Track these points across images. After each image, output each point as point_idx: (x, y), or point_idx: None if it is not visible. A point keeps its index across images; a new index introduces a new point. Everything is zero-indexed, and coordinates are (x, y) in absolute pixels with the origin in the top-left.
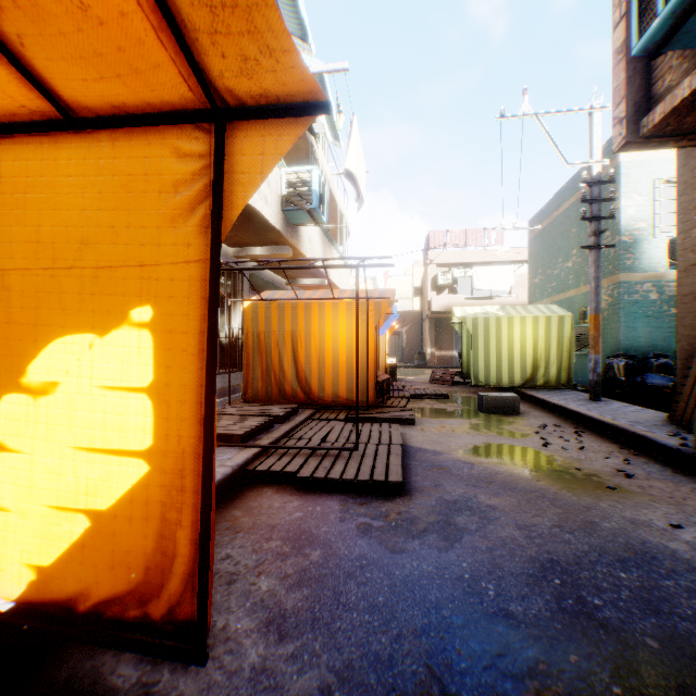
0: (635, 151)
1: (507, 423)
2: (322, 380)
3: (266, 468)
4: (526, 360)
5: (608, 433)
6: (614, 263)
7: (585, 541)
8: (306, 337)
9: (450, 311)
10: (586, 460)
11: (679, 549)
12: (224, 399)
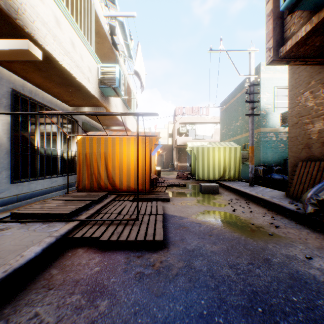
0: (276, 65)
1: (214, 199)
2: (121, 178)
3: (81, 235)
4: (221, 167)
5: (261, 203)
6: (258, 123)
7: (267, 273)
8: (112, 156)
9: (185, 144)
10: (255, 218)
11: (316, 274)
12: (66, 190)
